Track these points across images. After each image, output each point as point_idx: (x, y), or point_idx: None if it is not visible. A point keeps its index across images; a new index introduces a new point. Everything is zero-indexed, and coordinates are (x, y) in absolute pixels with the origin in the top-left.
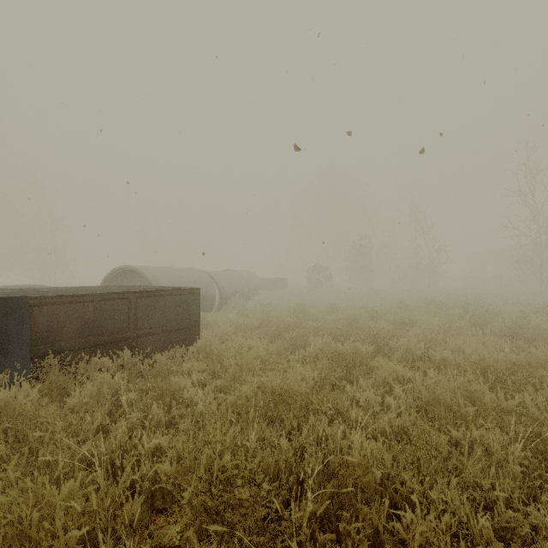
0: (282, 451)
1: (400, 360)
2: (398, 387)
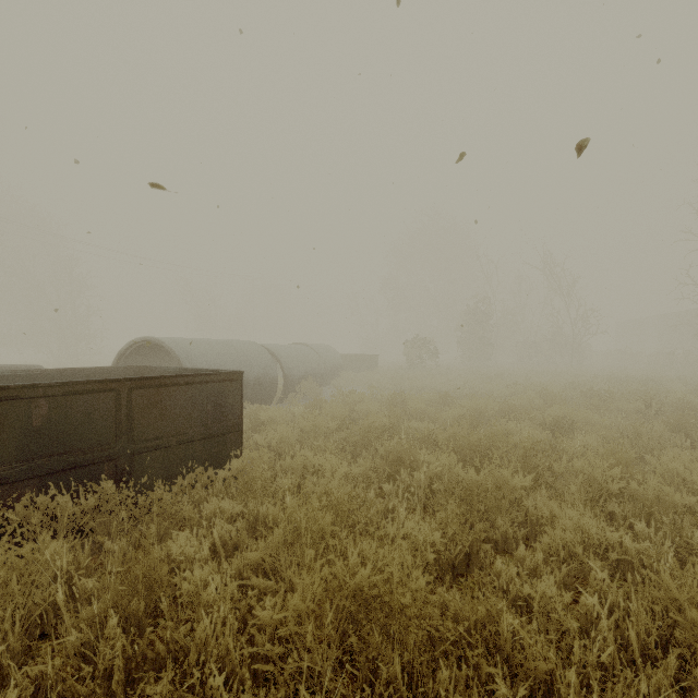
0: None
1: (582, 503)
2: (596, 566)
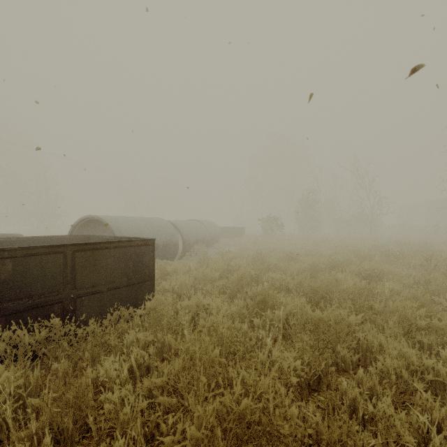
0: None
1: (400, 335)
2: (419, 387)
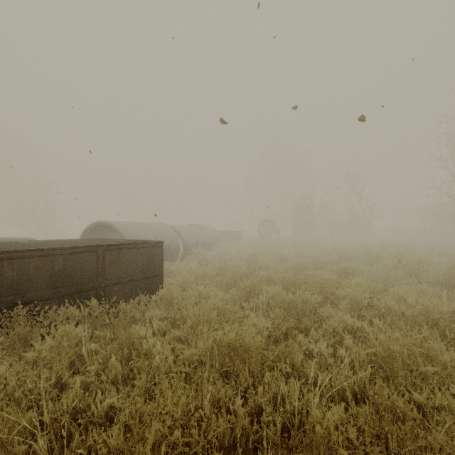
0: (238, 418)
1: (347, 310)
2: (348, 337)
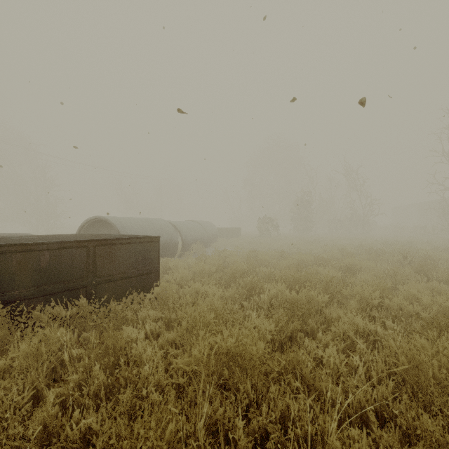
0: None
1: (357, 310)
2: (360, 342)
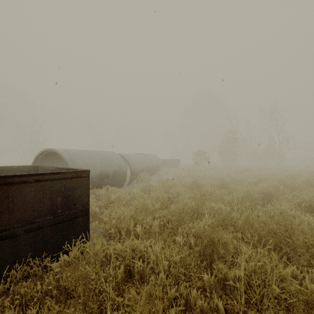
0: None
1: None
2: None
